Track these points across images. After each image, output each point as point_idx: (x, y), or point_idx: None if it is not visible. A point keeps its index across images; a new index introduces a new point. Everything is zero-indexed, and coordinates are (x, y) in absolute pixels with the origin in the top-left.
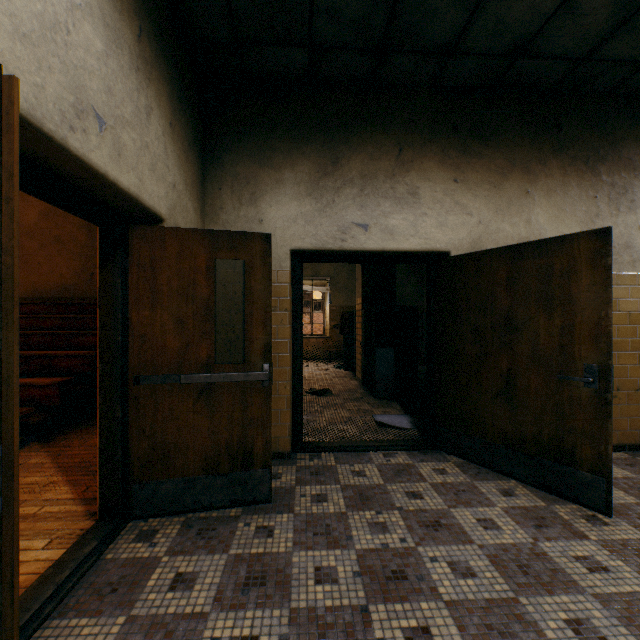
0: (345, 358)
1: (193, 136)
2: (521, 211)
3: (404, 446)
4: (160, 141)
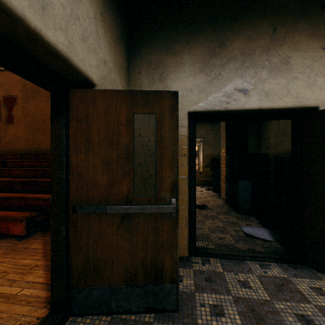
0: (213, 185)
1: (120, 33)
2: None
3: (274, 259)
4: (91, 21)
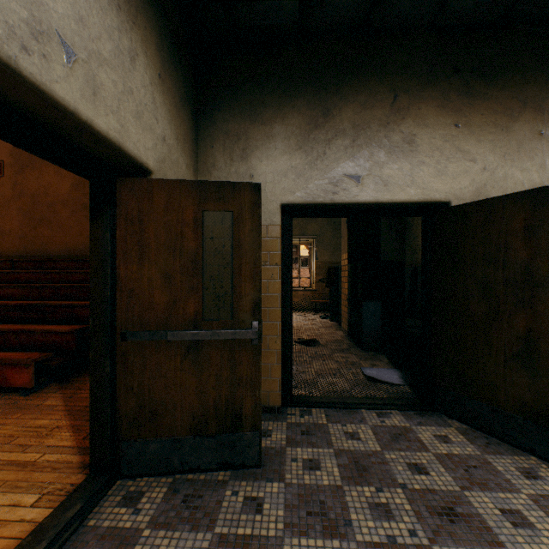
0: (331, 310)
1: (185, 93)
2: (533, 155)
3: (398, 405)
4: (147, 90)
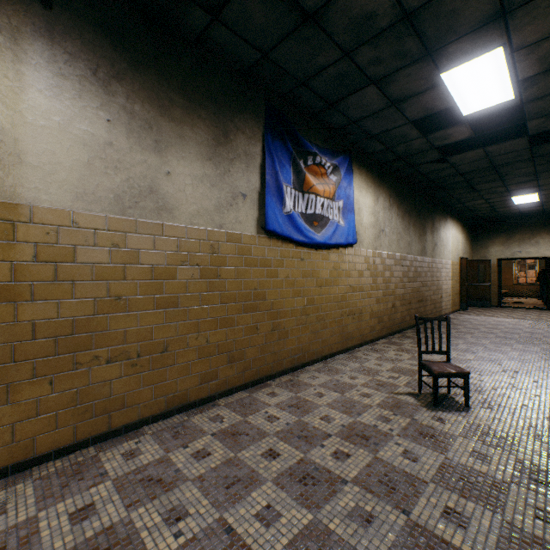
0: (539, 293)
1: (471, 238)
2: None
3: (535, 308)
4: (467, 246)
